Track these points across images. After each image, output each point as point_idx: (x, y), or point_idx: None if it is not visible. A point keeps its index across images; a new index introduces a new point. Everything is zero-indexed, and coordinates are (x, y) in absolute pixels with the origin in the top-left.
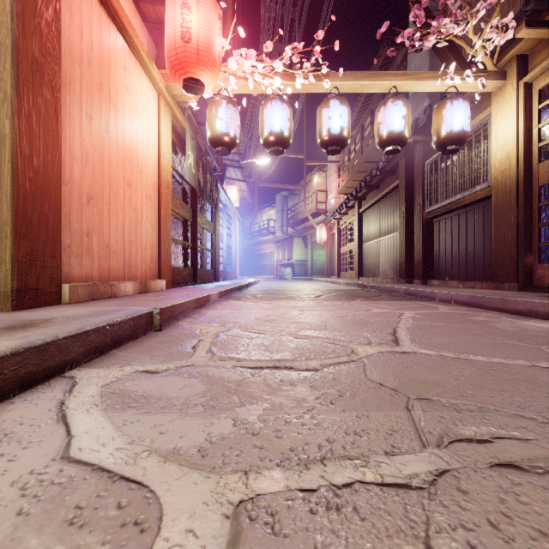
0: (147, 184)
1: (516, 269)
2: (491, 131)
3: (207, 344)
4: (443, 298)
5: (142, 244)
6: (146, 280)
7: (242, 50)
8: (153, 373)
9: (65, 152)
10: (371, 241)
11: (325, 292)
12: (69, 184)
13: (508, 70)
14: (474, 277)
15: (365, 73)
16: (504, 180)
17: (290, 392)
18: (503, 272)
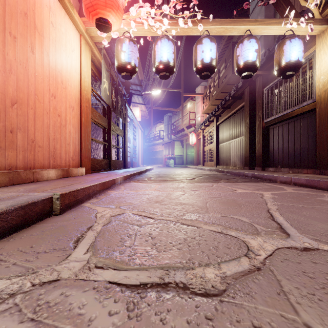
0: (70, 98)
1: None
2: (316, 63)
3: (94, 234)
4: (284, 180)
5: (66, 141)
6: (68, 168)
7: None
8: None
9: None
10: (224, 142)
11: (197, 176)
12: None
13: None
14: (300, 165)
15: (228, 20)
16: (327, 96)
17: None
18: (326, 162)
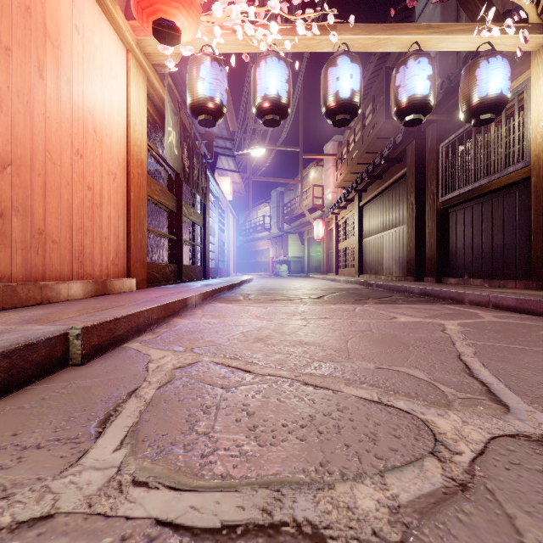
0: (109, 159)
1: None
2: (531, 99)
3: (138, 406)
4: (476, 300)
5: (102, 233)
6: (105, 279)
7: None
8: None
9: None
10: (372, 236)
11: (327, 292)
12: None
13: None
14: (503, 275)
15: (381, 25)
16: None
17: None
18: None
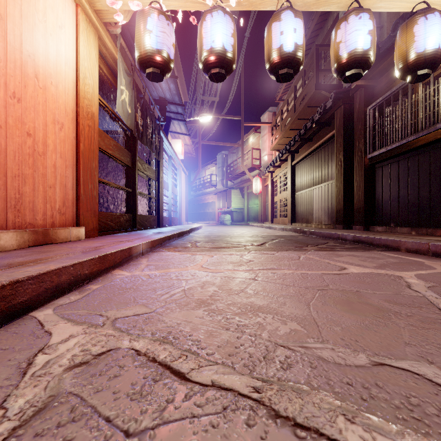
0: (55, 108)
1: None
2: None
3: None
4: (414, 248)
5: (46, 181)
6: (46, 228)
7: None
8: None
9: None
10: (303, 190)
11: (267, 239)
12: None
13: None
14: (430, 223)
15: None
16: None
17: None
18: None
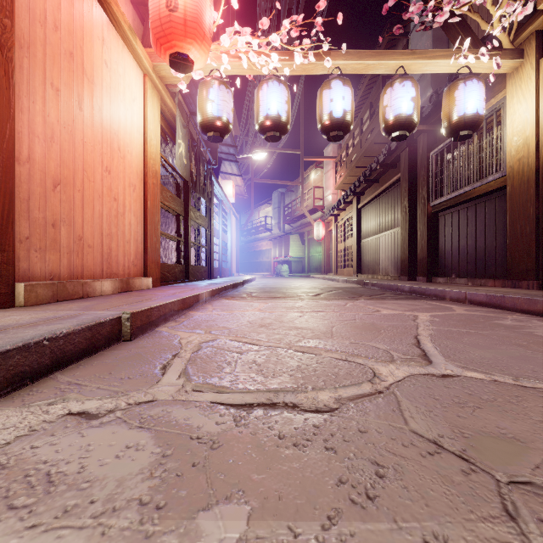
0: (130, 172)
1: (536, 266)
2: (506, 116)
3: (183, 361)
4: (455, 297)
5: (125, 237)
6: (128, 278)
7: (235, 23)
8: (90, 418)
9: (22, 126)
10: (370, 237)
11: (324, 290)
12: (27, 164)
13: (526, 48)
14: (485, 274)
15: (370, 51)
16: (522, 169)
17: (294, 464)
18: (521, 269)
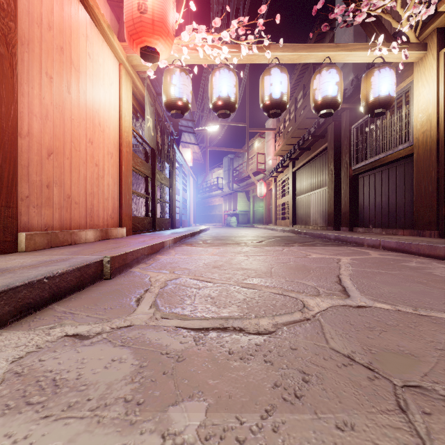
0: (108, 143)
1: (437, 218)
2: (413, 97)
3: (153, 295)
4: (372, 243)
5: (104, 195)
6: (107, 228)
7: (193, 22)
8: (83, 338)
9: (23, 107)
10: (303, 195)
11: (266, 238)
12: (27, 137)
13: (429, 42)
14: (396, 225)
15: (303, 45)
16: (425, 140)
17: (241, 373)
18: (424, 221)
